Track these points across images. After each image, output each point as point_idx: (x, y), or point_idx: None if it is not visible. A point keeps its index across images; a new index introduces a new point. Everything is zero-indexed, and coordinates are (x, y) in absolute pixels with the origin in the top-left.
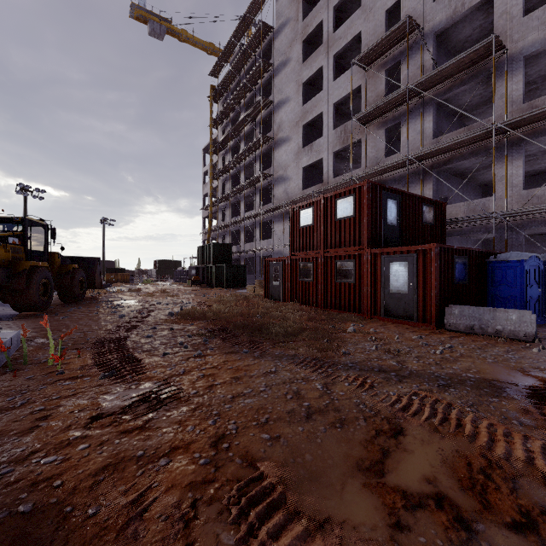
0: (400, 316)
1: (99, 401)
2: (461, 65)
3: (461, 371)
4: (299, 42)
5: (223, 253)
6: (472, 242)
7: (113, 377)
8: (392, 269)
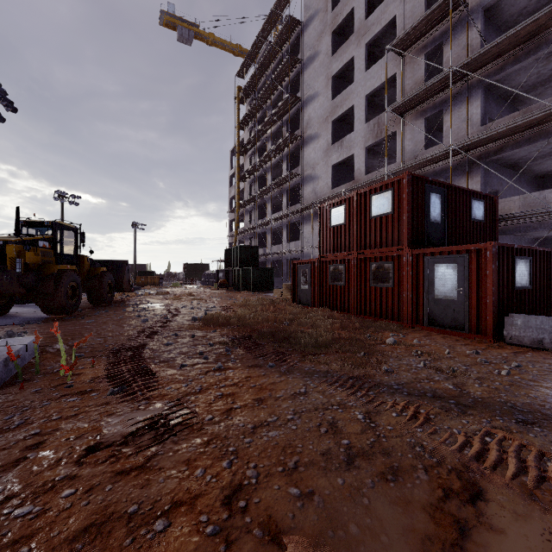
0: (448, 326)
1: (101, 425)
2: (517, 39)
3: (543, 401)
4: (329, 33)
5: (249, 256)
6: (525, 242)
7: (122, 394)
8: (438, 271)
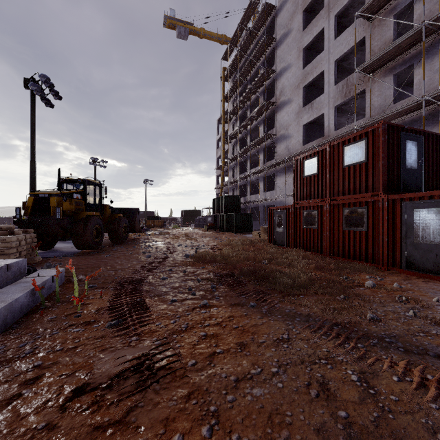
0: (429, 270)
1: (93, 361)
2: None
3: None
4: (300, 12)
5: (232, 204)
6: None
7: (117, 328)
8: (417, 216)
